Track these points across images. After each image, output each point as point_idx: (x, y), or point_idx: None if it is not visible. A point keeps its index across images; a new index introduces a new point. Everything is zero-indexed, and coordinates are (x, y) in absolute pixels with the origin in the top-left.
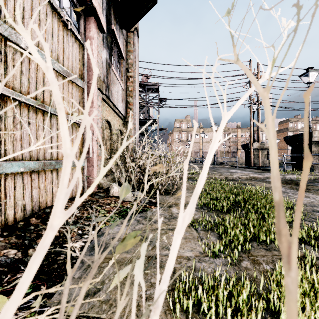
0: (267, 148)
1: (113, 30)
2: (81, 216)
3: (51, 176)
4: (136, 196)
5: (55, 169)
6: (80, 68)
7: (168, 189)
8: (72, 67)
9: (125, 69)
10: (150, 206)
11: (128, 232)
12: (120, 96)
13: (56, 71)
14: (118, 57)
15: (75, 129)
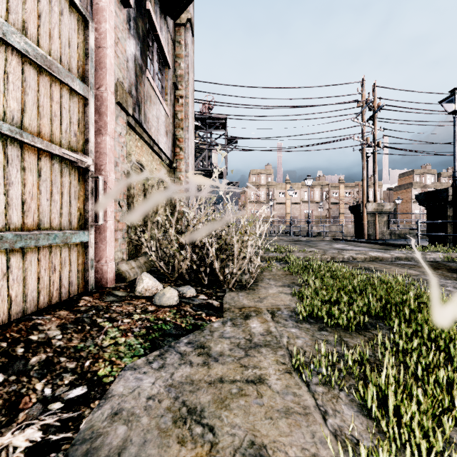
0: (388, 212)
1: (149, 11)
2: (65, 347)
3: (4, 264)
4: (185, 295)
5: (17, 249)
6: (80, 59)
7: (242, 279)
8: (61, 53)
9: (172, 83)
10: (209, 315)
11: (157, 391)
12: (162, 125)
13: (19, 52)
14: (160, 62)
15: (67, 172)
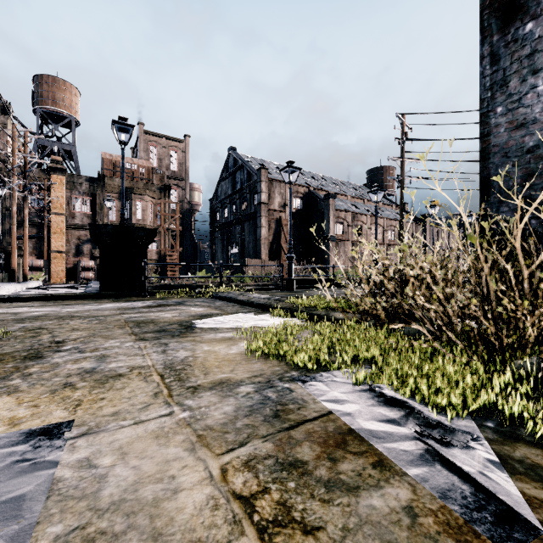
0: None
1: None
2: None
3: None
4: None
5: None
6: None
7: None
8: None
9: None
10: None
11: None
12: None
13: None
14: None
15: None
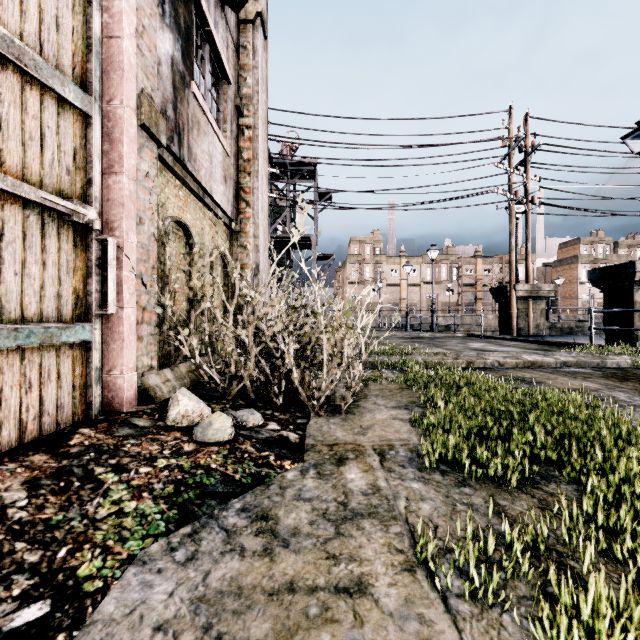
0: (547, 297)
1: None
2: (29, 522)
3: None
4: (246, 424)
5: None
6: (77, 53)
7: (335, 397)
8: (42, 39)
9: (235, 107)
10: (280, 459)
11: (174, 612)
12: (219, 167)
13: None
14: (216, 74)
15: (53, 230)
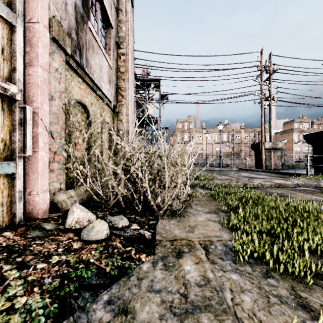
0: (281, 149)
1: None
2: None
3: None
4: (117, 226)
5: None
6: None
7: (172, 206)
8: None
9: (115, 42)
10: (138, 253)
11: None
12: (105, 74)
13: None
14: (104, 22)
15: None
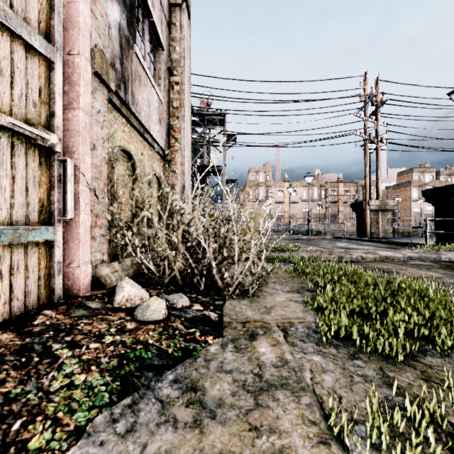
0: (392, 210)
1: None
2: None
3: None
4: (176, 306)
5: None
6: (42, 11)
7: (244, 284)
8: None
9: (167, 68)
10: (204, 335)
11: None
12: (155, 111)
13: None
14: (153, 43)
15: (21, 150)
